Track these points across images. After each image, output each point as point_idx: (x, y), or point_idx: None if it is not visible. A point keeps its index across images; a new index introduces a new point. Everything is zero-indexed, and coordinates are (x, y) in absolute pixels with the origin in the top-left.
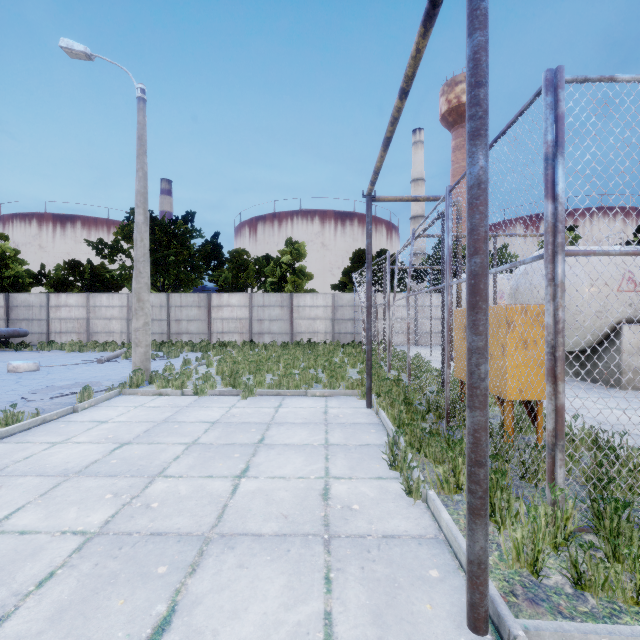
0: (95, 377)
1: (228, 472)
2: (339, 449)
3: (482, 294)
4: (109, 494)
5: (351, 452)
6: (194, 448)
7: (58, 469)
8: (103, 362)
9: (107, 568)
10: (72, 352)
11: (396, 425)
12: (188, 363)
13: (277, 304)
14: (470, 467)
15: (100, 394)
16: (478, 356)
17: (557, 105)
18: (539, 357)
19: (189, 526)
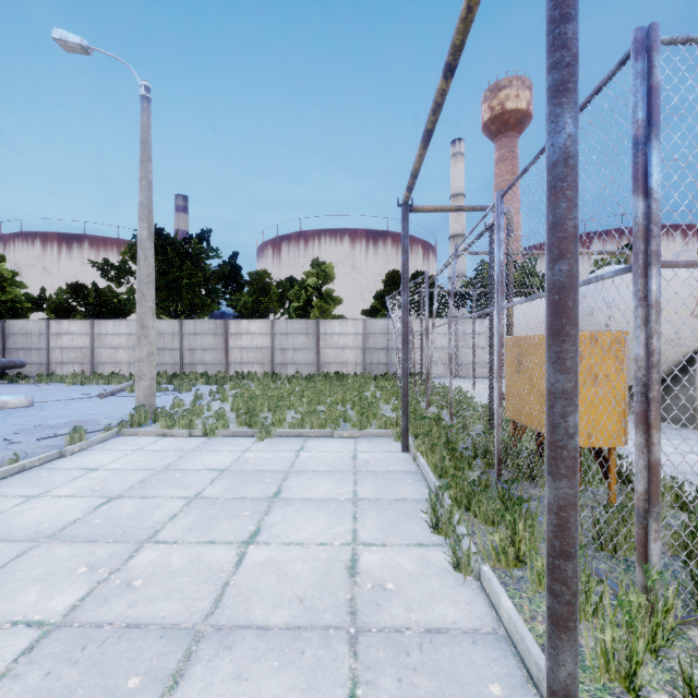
0: (93, 414)
1: (234, 536)
2: (370, 505)
3: (570, 315)
4: (83, 567)
5: (384, 509)
6: (196, 504)
7: (27, 532)
8: (105, 397)
9: (61, 680)
10: (73, 385)
11: (437, 474)
12: (200, 398)
13: (302, 331)
14: (552, 559)
15: (95, 435)
16: (565, 403)
17: (651, 73)
18: (612, 395)
19: (177, 614)
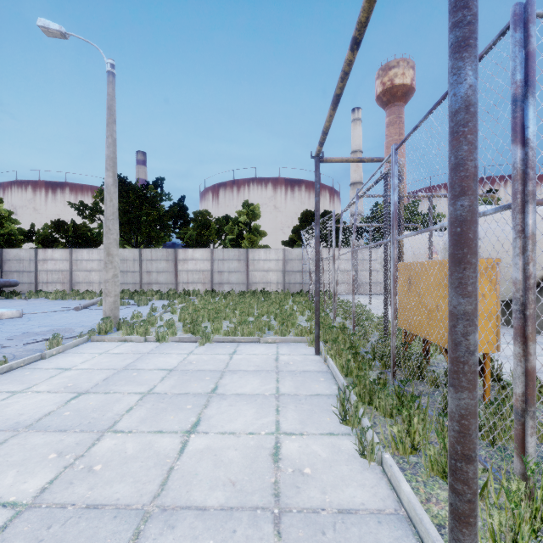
0: (70, 323)
1: (178, 426)
2: (290, 400)
3: (471, 245)
4: (53, 453)
5: (301, 403)
6: (148, 398)
7: (9, 422)
8: (80, 309)
9: None
10: (55, 300)
11: (344, 373)
12: (155, 310)
13: (235, 258)
14: (455, 461)
15: (70, 340)
16: (466, 323)
17: (528, 41)
18: (487, 310)
19: (129, 496)
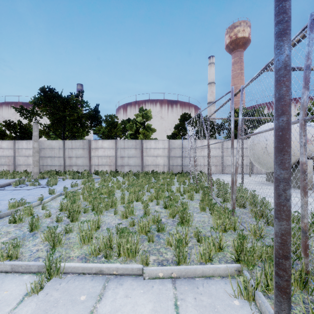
0: None
1: None
2: None
3: None
4: None
5: None
6: None
7: None
8: None
9: None
10: None
11: None
12: (53, 192)
13: (133, 147)
14: None
15: None
16: None
17: None
18: None
19: None
